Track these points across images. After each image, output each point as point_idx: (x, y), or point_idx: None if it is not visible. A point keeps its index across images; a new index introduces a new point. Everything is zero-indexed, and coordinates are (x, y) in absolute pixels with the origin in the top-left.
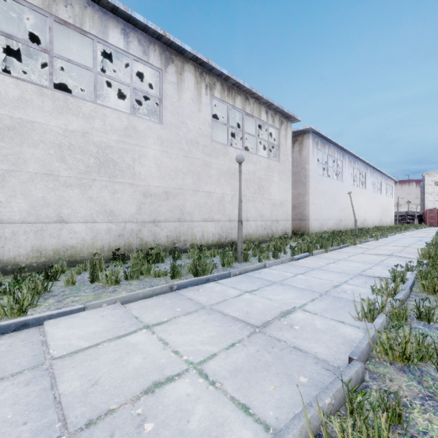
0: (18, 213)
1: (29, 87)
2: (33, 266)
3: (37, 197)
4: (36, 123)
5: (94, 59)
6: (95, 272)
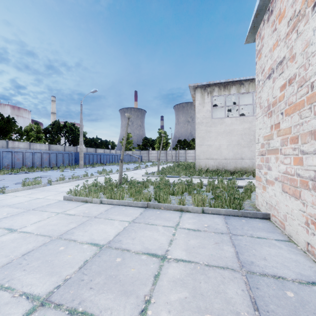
0: (230, 156)
1: (233, 119)
2: (234, 172)
3: (235, 151)
4: (235, 129)
5: (253, 100)
6: (254, 174)
